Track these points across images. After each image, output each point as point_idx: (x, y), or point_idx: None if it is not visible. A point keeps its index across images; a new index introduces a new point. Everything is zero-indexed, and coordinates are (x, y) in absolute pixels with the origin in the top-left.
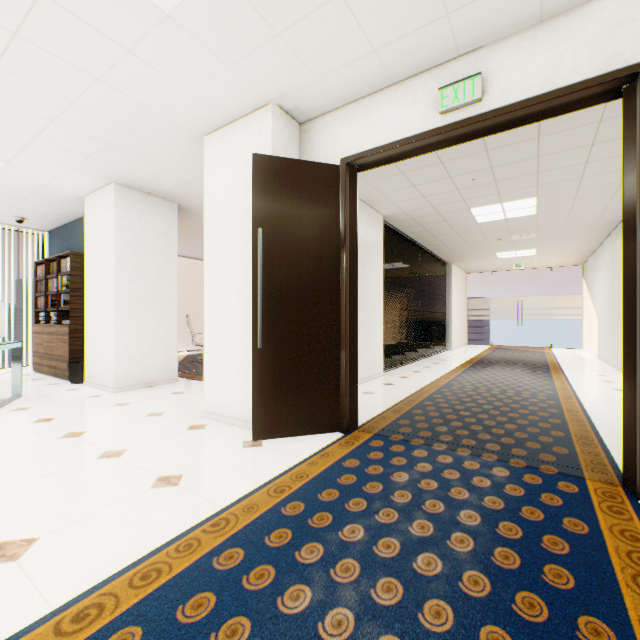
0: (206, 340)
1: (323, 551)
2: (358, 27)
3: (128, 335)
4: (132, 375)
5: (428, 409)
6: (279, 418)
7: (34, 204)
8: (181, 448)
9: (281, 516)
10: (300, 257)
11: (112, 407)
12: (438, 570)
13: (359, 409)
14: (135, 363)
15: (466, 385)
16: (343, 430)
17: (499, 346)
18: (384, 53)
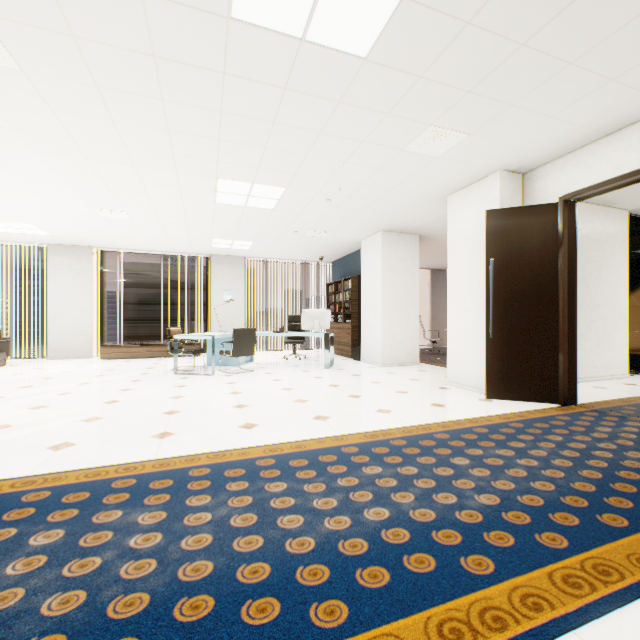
0: (448, 333)
1: (533, 438)
2: (566, 123)
3: (389, 330)
4: (391, 356)
5: None
6: (505, 386)
7: (332, 249)
8: (438, 395)
9: (507, 425)
10: (522, 275)
11: (386, 373)
12: (607, 456)
13: (582, 396)
14: (392, 349)
15: None
16: (560, 403)
17: None
18: (593, 125)
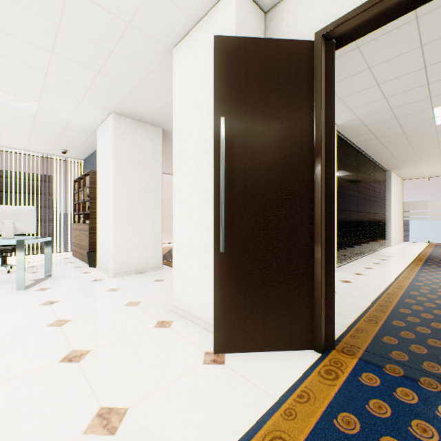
0: (174, 239)
1: None
2: None
3: (123, 232)
4: (126, 263)
5: (411, 321)
6: (243, 330)
7: (68, 138)
8: (140, 355)
9: None
10: (267, 148)
11: (104, 292)
12: None
13: None
14: (129, 254)
15: (436, 288)
16: (318, 348)
17: (437, 244)
18: None
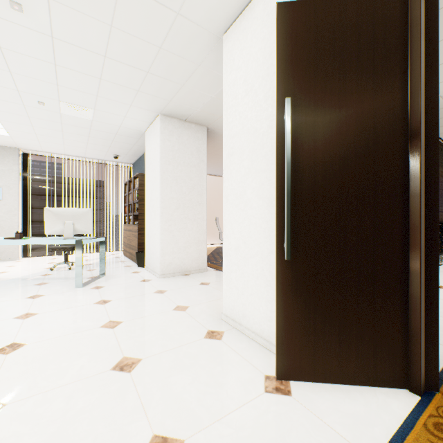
0: (224, 242)
1: None
2: None
3: (169, 233)
4: (172, 265)
5: None
6: (312, 355)
7: (119, 143)
8: (192, 372)
9: None
10: (343, 133)
11: (152, 294)
12: None
13: None
14: (174, 255)
15: None
16: (415, 389)
17: None
18: None
